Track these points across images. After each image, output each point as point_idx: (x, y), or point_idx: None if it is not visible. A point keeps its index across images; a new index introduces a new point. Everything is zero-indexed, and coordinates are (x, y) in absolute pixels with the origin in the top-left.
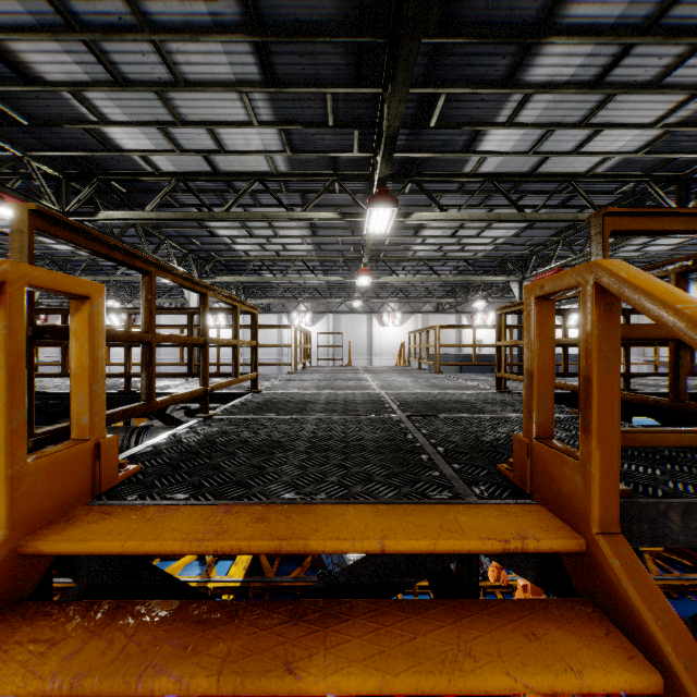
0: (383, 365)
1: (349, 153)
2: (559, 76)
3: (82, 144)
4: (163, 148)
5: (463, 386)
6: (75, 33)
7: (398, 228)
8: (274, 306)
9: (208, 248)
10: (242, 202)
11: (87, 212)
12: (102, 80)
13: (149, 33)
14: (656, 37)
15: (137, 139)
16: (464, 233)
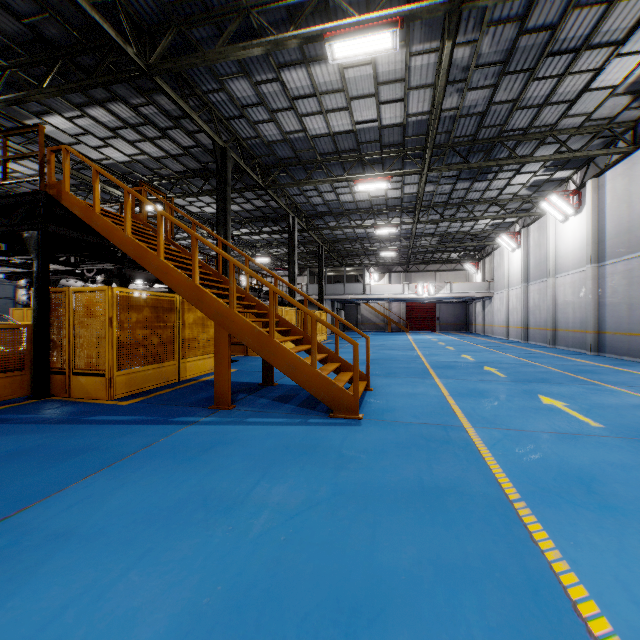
0: None
1: None
2: (100, 119)
3: None
4: None
5: None
6: None
7: None
8: None
9: None
10: None
11: None
12: None
13: None
14: (135, 130)
15: None
16: None
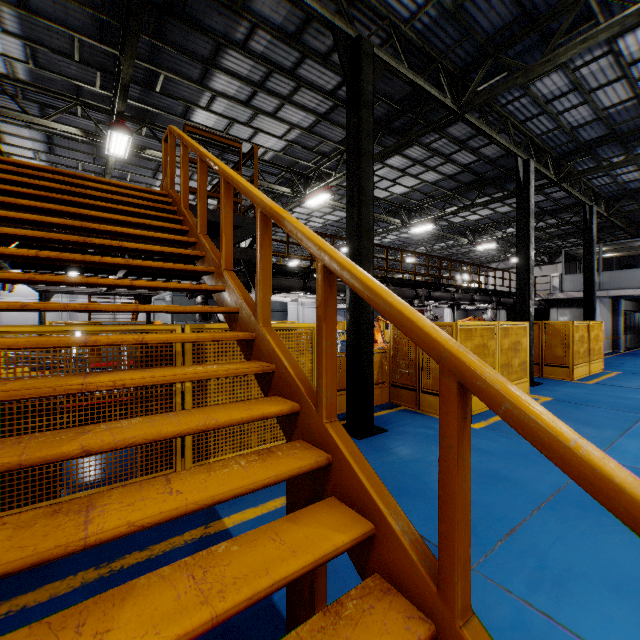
0: None
1: (92, 86)
2: (228, 92)
3: None
4: None
5: None
6: None
7: (138, 166)
8: None
9: None
10: None
11: None
12: None
13: None
14: (265, 91)
15: None
16: (194, 185)
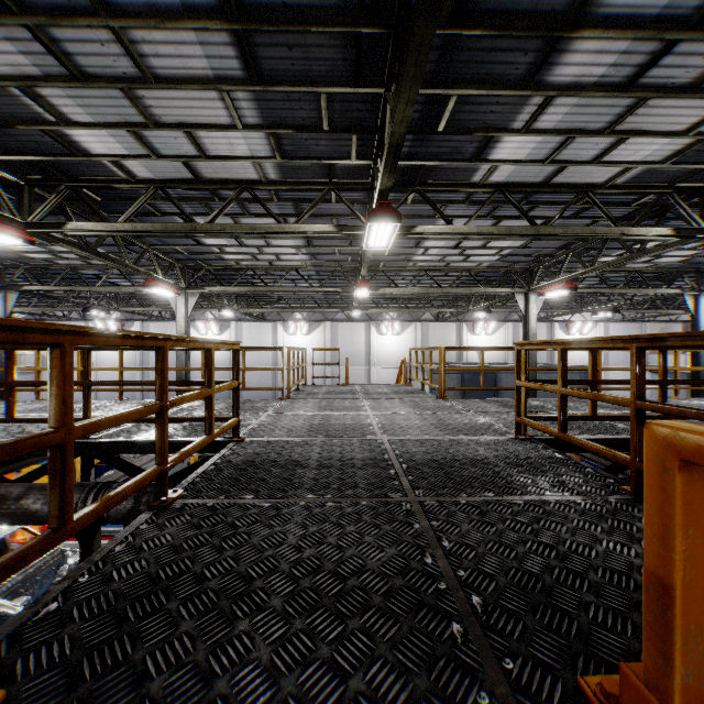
0: (382, 375)
1: (346, 160)
2: (586, 77)
3: (43, 147)
4: (137, 153)
5: (475, 425)
6: (15, 16)
7: (398, 238)
8: (269, 314)
9: (196, 258)
10: (229, 210)
11: (54, 223)
12: (57, 74)
13: (106, 17)
14: None
15: (106, 143)
16: (469, 244)
